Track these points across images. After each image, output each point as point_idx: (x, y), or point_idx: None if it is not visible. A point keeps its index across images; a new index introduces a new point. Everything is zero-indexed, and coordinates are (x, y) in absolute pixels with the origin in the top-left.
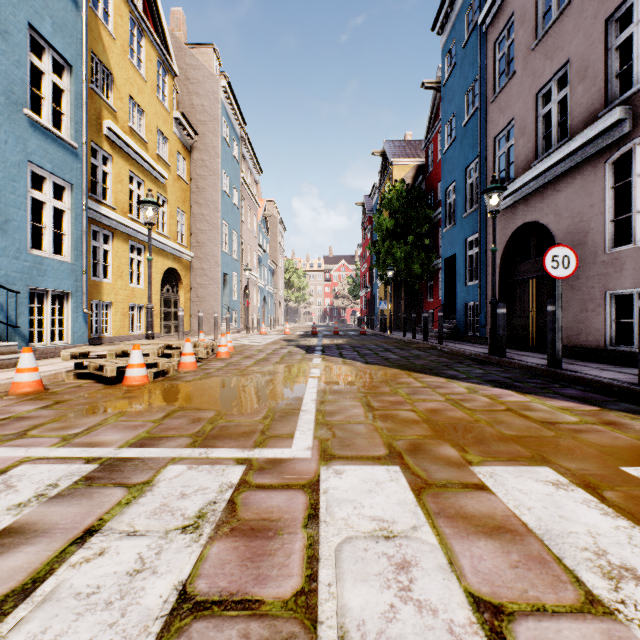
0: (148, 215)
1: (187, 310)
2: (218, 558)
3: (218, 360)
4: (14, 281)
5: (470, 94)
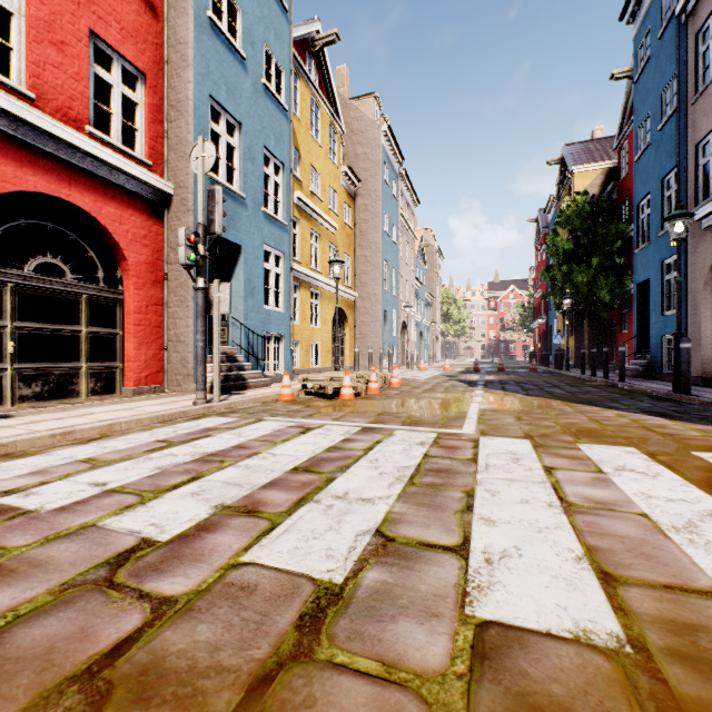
0: (336, 271)
1: (351, 346)
2: (435, 451)
3: (392, 389)
4: (257, 328)
5: (674, 83)
